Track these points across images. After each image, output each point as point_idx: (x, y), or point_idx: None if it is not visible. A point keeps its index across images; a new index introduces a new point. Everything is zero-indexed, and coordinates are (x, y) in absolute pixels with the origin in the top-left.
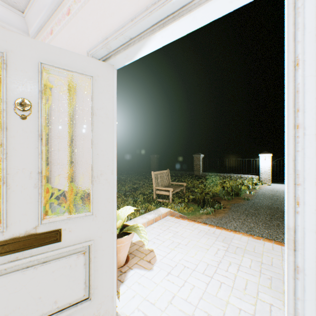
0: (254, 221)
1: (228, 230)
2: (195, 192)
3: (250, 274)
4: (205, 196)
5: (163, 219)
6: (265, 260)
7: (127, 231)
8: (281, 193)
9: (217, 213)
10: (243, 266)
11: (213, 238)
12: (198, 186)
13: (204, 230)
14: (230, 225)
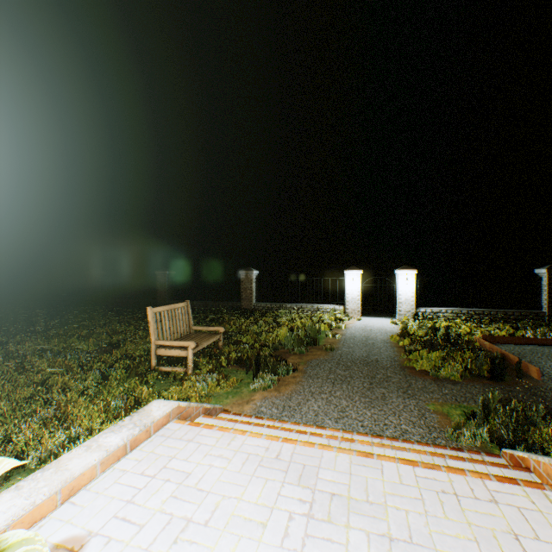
0: (347, 395)
1: (307, 433)
2: (243, 342)
3: None
4: (260, 349)
5: (156, 436)
6: (396, 528)
7: None
8: (378, 334)
9: (284, 384)
10: None
11: (277, 478)
12: (248, 329)
13: (256, 452)
14: (308, 411)
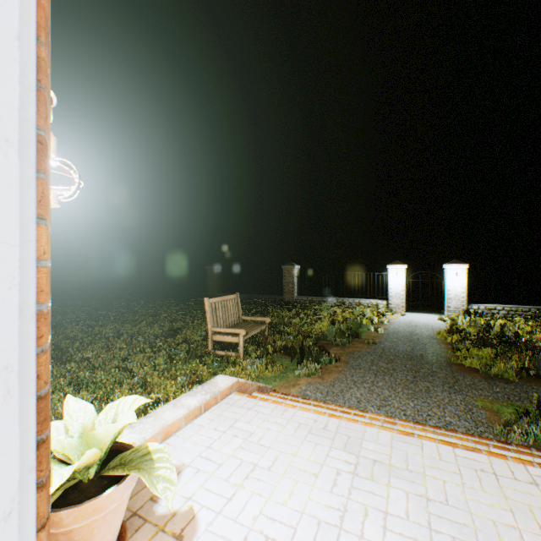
0: (389, 386)
1: (351, 413)
2: (287, 333)
3: (411, 538)
4: (303, 340)
5: (222, 403)
6: (433, 491)
7: (116, 472)
8: (423, 330)
9: (327, 372)
10: (394, 516)
11: (325, 443)
12: (291, 321)
13: (306, 422)
14: (350, 397)
